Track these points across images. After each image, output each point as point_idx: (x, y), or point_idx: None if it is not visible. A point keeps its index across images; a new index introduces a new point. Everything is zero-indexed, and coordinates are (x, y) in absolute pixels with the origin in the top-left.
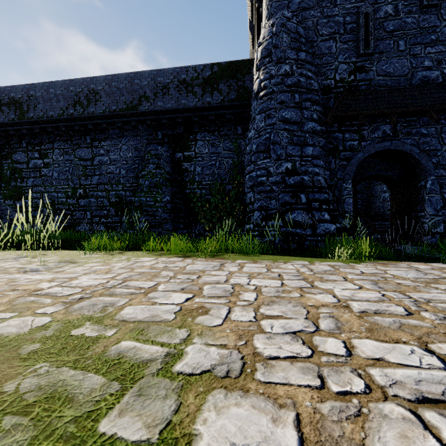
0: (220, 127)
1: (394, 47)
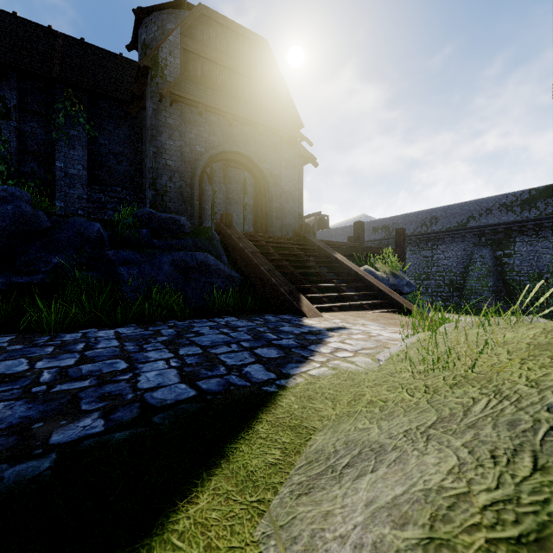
0: (538, 232)
1: None
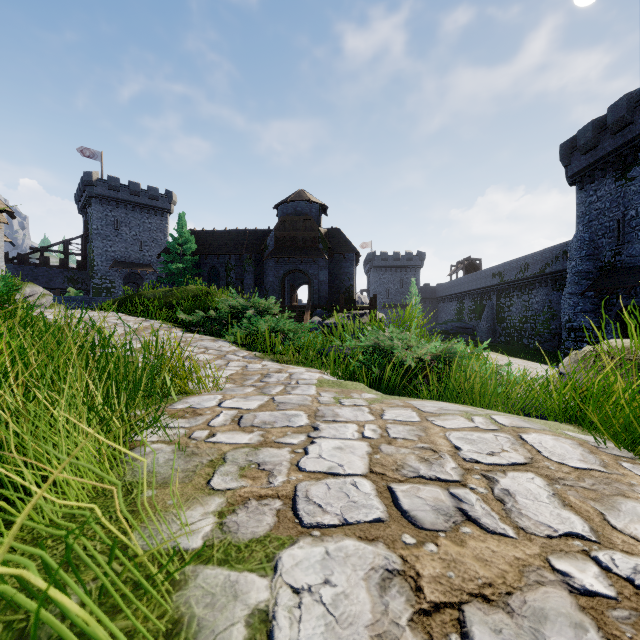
0: None
1: (635, 237)
